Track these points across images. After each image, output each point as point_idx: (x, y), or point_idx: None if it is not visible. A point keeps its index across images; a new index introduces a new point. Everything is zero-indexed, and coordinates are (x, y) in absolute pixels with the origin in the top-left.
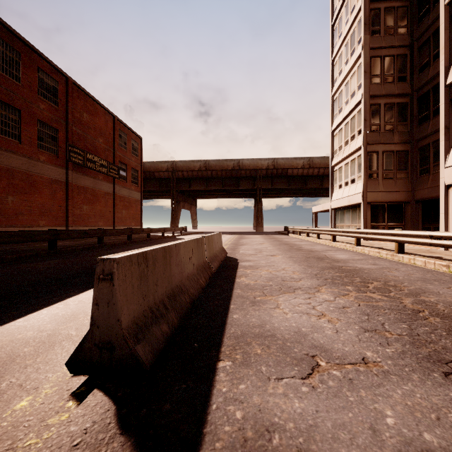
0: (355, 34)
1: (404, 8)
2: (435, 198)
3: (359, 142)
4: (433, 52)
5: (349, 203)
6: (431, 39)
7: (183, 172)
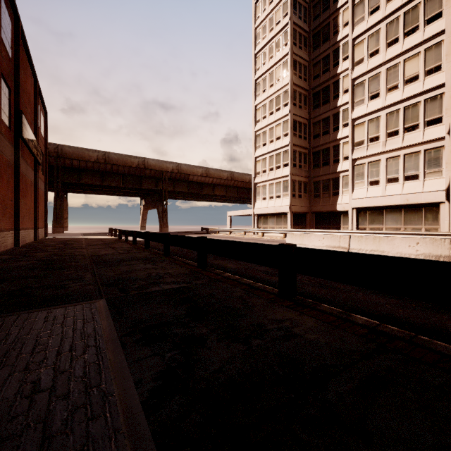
0: (281, 98)
1: (306, 96)
2: (324, 211)
3: (285, 172)
4: (322, 130)
5: (276, 212)
6: (321, 122)
7: (73, 161)
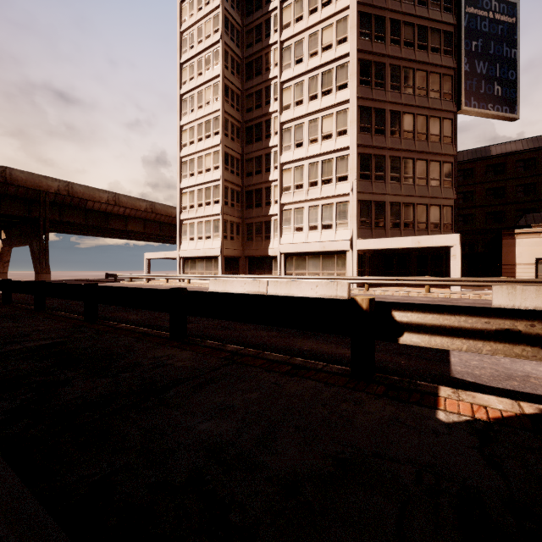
0: (211, 125)
1: (239, 128)
2: (257, 256)
3: (216, 209)
4: (255, 169)
5: (206, 255)
6: (254, 160)
7: None
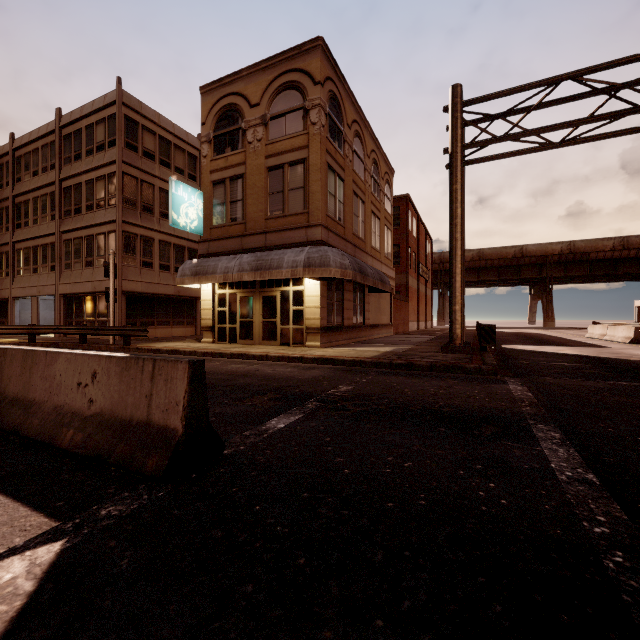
0: None
1: None
2: None
3: None
4: None
5: None
6: None
7: None
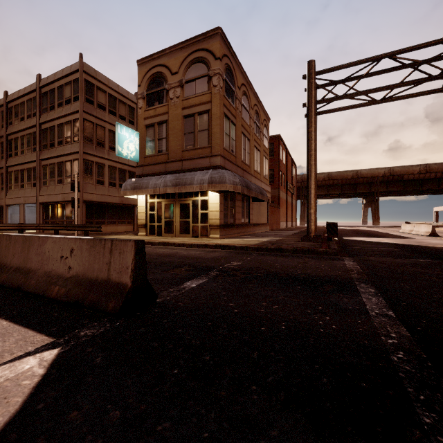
0: None
1: None
2: None
3: None
4: None
5: None
6: None
7: None
